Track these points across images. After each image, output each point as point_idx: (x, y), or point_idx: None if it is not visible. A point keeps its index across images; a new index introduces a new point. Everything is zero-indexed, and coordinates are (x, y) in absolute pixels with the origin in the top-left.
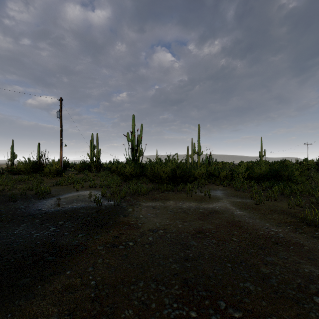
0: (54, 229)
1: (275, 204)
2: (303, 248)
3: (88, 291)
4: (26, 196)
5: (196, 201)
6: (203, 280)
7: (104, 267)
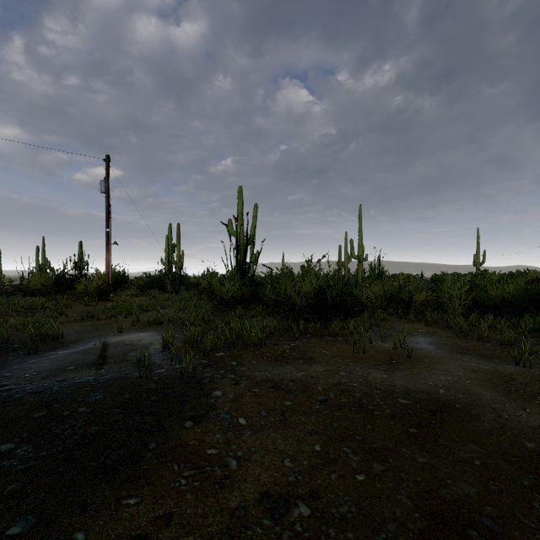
0: None
1: None
2: None
3: None
4: (9, 344)
5: (379, 367)
6: None
7: None
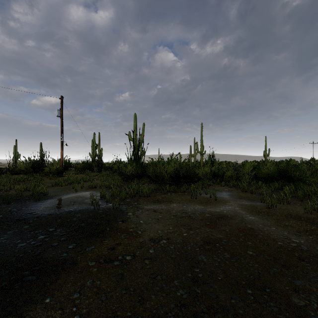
0: (43, 238)
1: (289, 208)
2: None
3: None
4: (22, 197)
5: (201, 204)
6: (219, 317)
7: (93, 293)
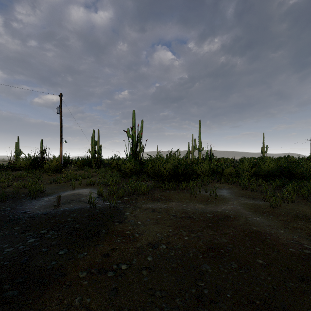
0: (32, 241)
1: (294, 207)
2: None
3: None
4: (18, 194)
5: (202, 202)
6: None
7: None
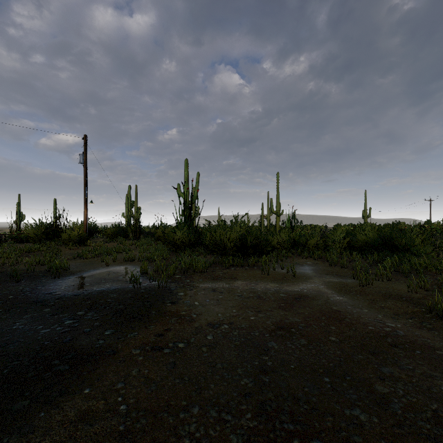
0: (71, 323)
1: (388, 286)
2: (436, 353)
3: (116, 421)
4: (35, 273)
5: (275, 281)
6: (289, 405)
7: (140, 382)
